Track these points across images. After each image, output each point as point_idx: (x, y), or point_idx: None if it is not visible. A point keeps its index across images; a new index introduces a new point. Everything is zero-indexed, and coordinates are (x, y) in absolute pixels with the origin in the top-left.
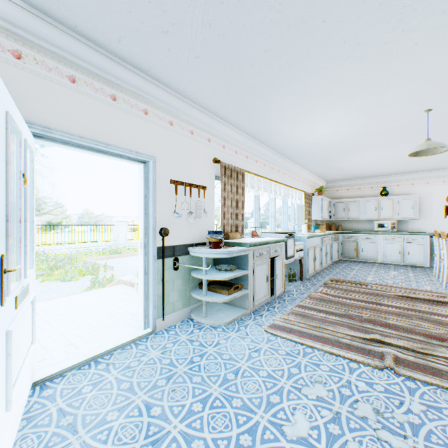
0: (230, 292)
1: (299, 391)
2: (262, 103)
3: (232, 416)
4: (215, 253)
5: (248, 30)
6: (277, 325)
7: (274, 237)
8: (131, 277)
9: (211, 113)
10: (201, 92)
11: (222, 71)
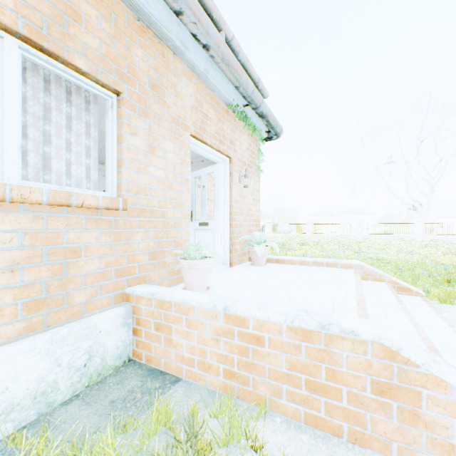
0: None
1: None
2: None
3: None
4: None
5: None
6: None
7: None
8: (337, 319)
9: None
10: None
11: None
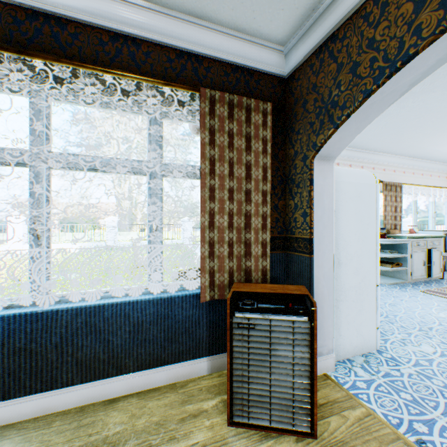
0: (392, 266)
1: (442, 309)
2: (418, 142)
3: (401, 307)
4: (382, 240)
5: (409, 124)
6: (431, 290)
7: (431, 234)
8: None
9: (376, 152)
10: (371, 146)
11: (389, 137)
